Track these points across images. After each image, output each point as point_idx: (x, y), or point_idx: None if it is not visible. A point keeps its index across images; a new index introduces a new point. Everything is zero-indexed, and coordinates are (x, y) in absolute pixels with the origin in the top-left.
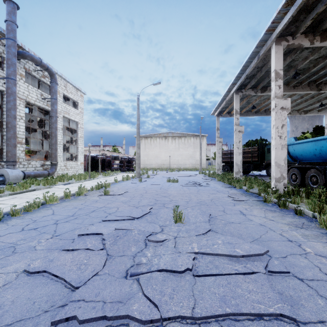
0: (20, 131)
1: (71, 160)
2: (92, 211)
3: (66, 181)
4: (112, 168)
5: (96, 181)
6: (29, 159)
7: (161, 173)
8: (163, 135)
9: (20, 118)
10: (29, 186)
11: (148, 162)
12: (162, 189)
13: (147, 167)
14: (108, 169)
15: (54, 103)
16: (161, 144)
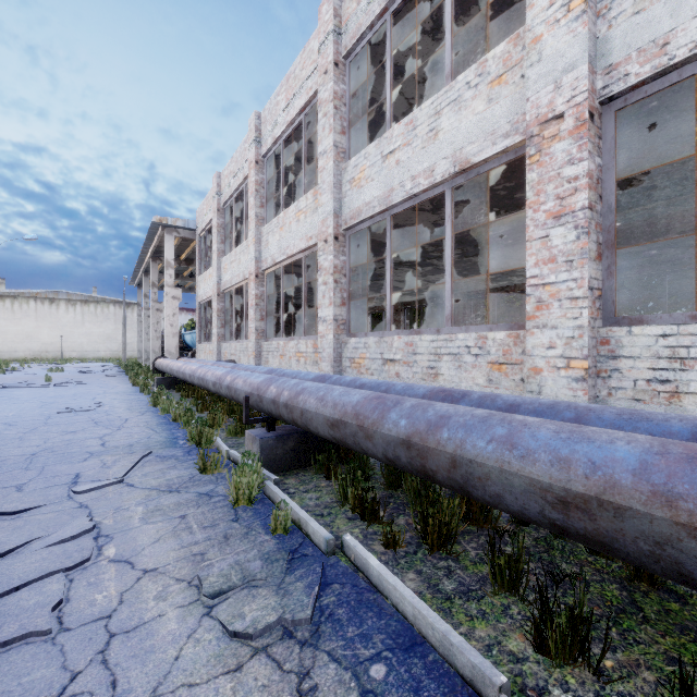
0: None
1: None
2: None
3: None
4: None
5: None
6: None
7: (39, 366)
8: (47, 296)
9: None
10: None
11: (7, 348)
12: (40, 376)
13: (3, 357)
14: None
15: None
16: (40, 312)
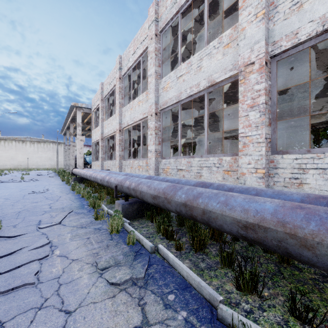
0: None
1: None
2: None
3: None
4: None
5: None
6: None
7: (17, 172)
8: (21, 139)
9: None
10: None
11: (2, 163)
12: (18, 177)
13: (0, 168)
14: None
15: None
16: (17, 147)
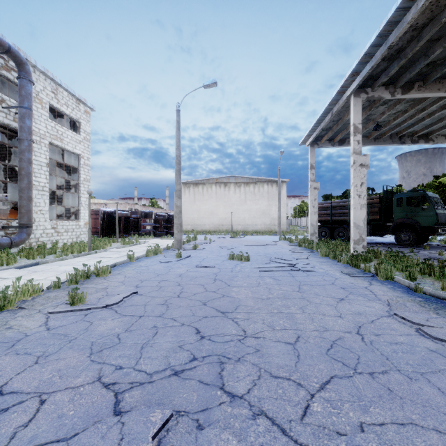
0: None
1: (71, 219)
2: None
3: (39, 257)
4: (141, 231)
5: (96, 257)
6: None
7: (218, 239)
8: (222, 181)
9: None
10: None
11: (200, 222)
12: (219, 281)
13: (197, 229)
14: (135, 233)
15: (25, 115)
16: (218, 194)
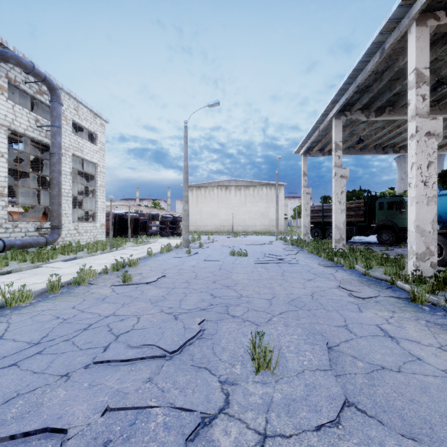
0: (0, 176)
1: (87, 220)
2: (84, 329)
3: (72, 253)
4: (148, 232)
5: (119, 254)
6: (21, 219)
7: (220, 239)
8: (223, 184)
9: (0, 155)
10: (5, 264)
11: (202, 223)
12: (223, 269)
13: (200, 229)
14: (143, 234)
15: (56, 133)
16: (220, 197)
